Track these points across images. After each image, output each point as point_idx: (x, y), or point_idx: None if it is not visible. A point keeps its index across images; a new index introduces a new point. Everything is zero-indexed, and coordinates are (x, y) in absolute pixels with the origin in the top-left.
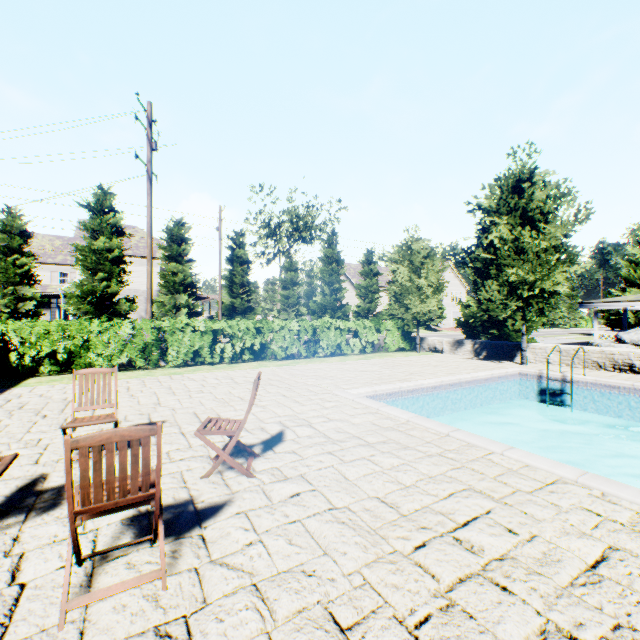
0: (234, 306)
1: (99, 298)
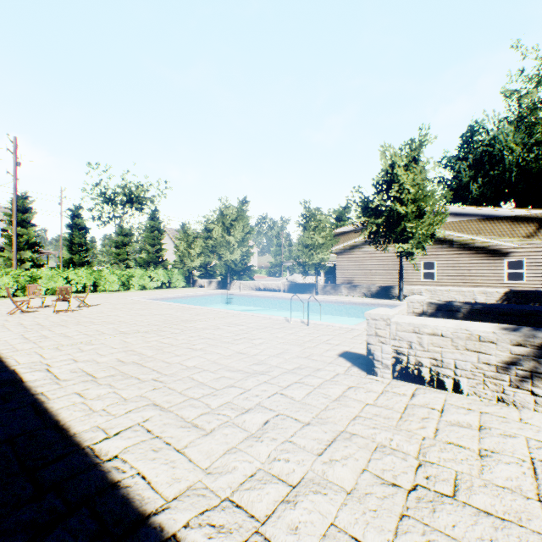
0: (74, 260)
1: None
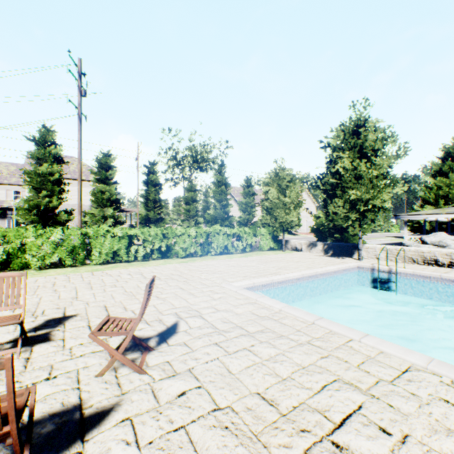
0: (149, 217)
1: (43, 210)
